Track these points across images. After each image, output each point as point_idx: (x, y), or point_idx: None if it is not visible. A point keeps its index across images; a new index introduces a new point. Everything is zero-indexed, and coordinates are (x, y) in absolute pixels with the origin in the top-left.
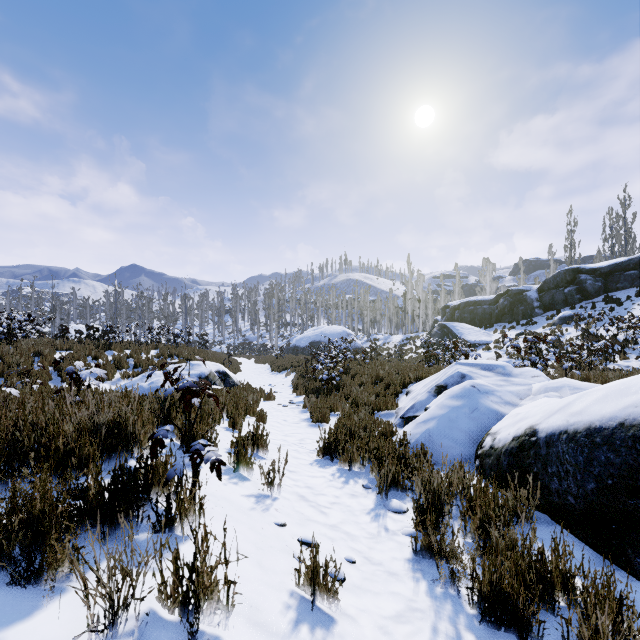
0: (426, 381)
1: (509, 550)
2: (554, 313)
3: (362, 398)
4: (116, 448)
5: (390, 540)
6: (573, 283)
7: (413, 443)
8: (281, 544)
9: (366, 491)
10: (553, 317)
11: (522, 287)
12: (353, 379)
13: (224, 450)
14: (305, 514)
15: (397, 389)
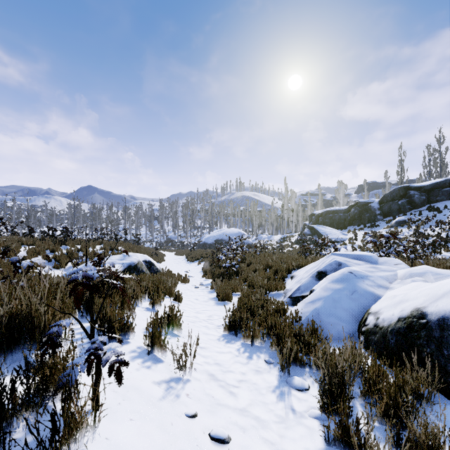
0: (307, 268)
1: (430, 445)
2: (391, 218)
3: (256, 281)
4: (18, 340)
5: (299, 425)
6: (405, 197)
7: (304, 320)
8: (191, 444)
9: (268, 366)
10: (391, 221)
11: (367, 200)
12: (248, 266)
13: (142, 330)
14: (215, 397)
15: (283, 274)
